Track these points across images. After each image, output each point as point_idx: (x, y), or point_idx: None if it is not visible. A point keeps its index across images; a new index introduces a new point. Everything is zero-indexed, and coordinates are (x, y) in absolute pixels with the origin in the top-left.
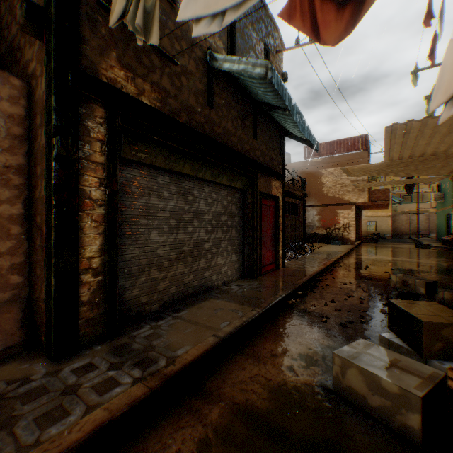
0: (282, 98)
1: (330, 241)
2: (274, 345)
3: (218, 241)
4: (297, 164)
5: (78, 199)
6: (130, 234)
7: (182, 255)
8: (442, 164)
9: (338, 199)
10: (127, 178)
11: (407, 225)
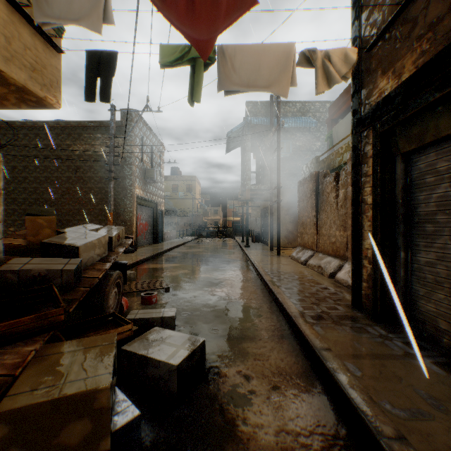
0: None
1: None
2: (290, 405)
3: None
4: None
5: (359, 206)
6: (423, 234)
7: None
8: None
9: None
10: (421, 168)
11: None
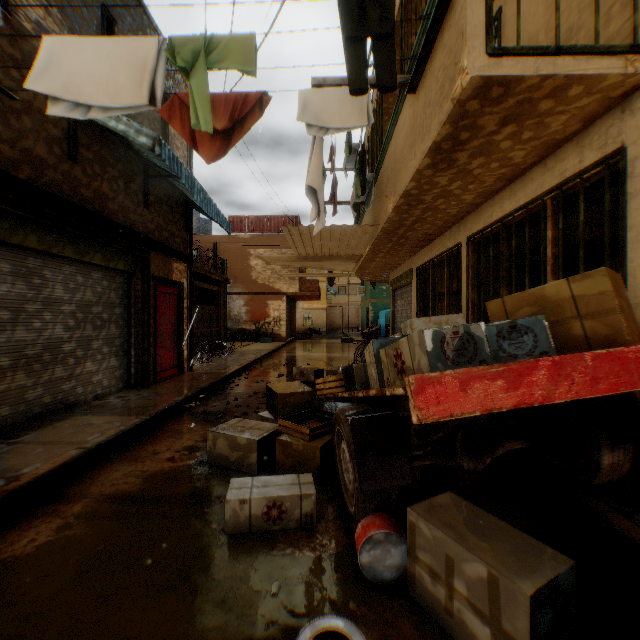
0: (177, 174)
1: (259, 338)
2: (159, 446)
3: (88, 340)
4: (220, 238)
5: None
6: None
7: (24, 361)
8: (344, 263)
9: (269, 288)
10: None
11: (341, 319)
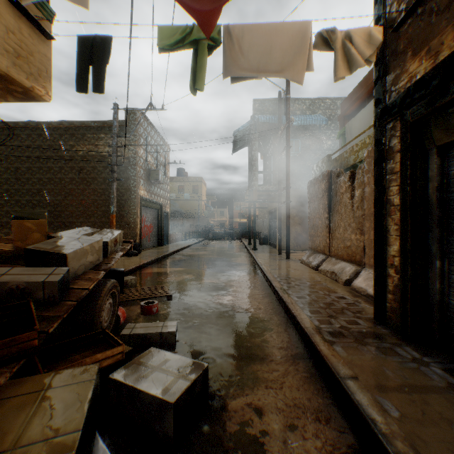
0: None
1: None
2: None
3: None
4: None
5: (383, 208)
6: None
7: None
8: None
9: None
10: None
11: None
